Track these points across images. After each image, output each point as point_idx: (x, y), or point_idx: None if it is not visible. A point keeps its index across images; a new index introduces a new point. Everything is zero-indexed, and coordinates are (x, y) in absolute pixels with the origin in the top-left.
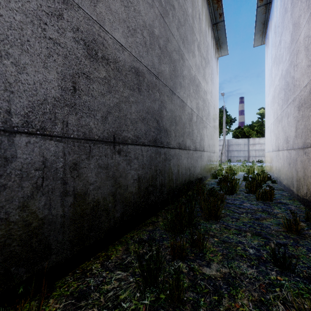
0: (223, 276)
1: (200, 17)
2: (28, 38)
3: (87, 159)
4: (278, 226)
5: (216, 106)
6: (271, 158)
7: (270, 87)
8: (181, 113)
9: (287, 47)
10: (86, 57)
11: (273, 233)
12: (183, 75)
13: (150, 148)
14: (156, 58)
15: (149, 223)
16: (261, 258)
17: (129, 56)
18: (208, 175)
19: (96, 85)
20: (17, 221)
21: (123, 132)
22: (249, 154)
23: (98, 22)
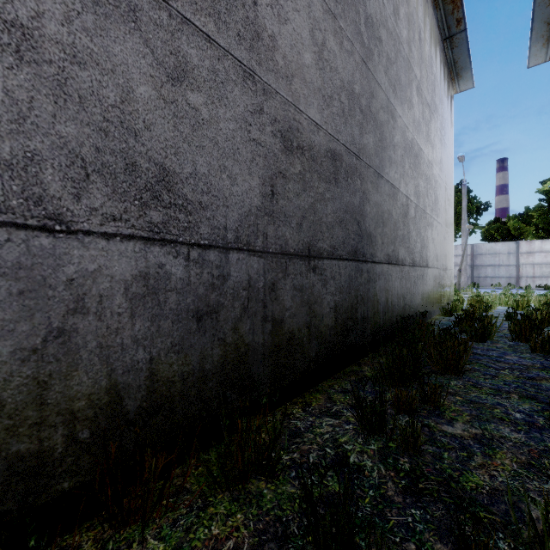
0: (474, 436)
1: (421, 36)
2: (238, 146)
3: (283, 278)
4: None
5: (449, 185)
6: None
7: None
8: (391, 207)
9: None
10: (282, 151)
11: None
12: (394, 143)
13: (349, 263)
14: (357, 128)
15: (349, 372)
16: (533, 424)
17: (325, 136)
18: (434, 309)
19: (292, 184)
20: (231, 344)
21: (318, 243)
22: (518, 272)
23: (293, 103)
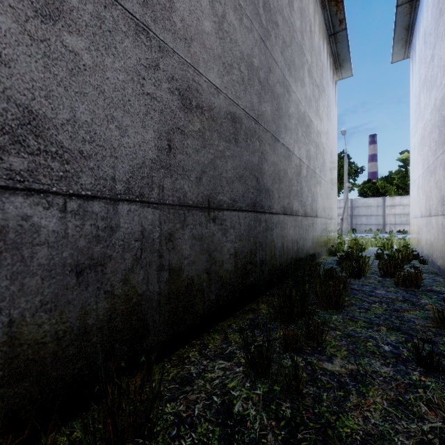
0: (350, 373)
1: (311, 29)
2: (129, 98)
3: (181, 228)
4: (425, 320)
5: (334, 152)
6: (419, 227)
7: (418, 122)
8: (286, 166)
9: (443, 66)
10: (180, 108)
11: (418, 328)
12: (289, 113)
13: (248, 214)
14: (256, 97)
15: (248, 310)
16: (399, 357)
17: (225, 100)
18: (322, 250)
19: (191, 140)
20: (120, 295)
21: (218, 195)
22: (384, 220)
23: (192, 64)
